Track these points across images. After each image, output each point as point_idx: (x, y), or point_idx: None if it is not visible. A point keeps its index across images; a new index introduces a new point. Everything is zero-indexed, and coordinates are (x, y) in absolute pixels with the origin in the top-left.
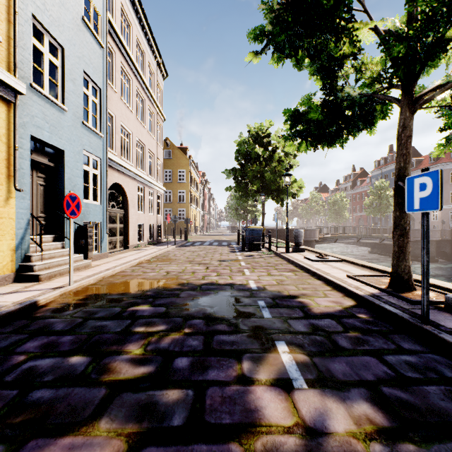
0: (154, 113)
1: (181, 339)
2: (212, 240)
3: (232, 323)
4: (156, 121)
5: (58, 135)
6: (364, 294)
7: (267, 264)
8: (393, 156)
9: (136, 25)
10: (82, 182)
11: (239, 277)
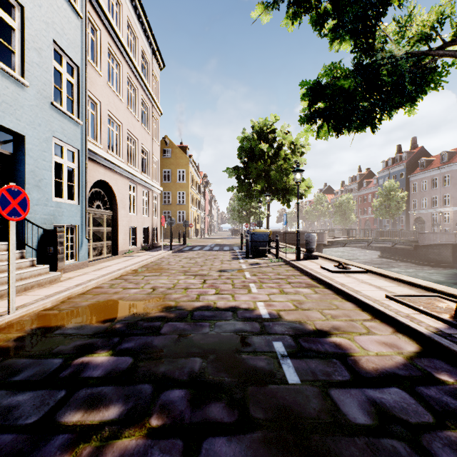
0: (149, 105)
1: (138, 452)
2: (213, 244)
3: (235, 400)
4: (151, 115)
5: (15, 116)
6: (428, 331)
7: (277, 276)
8: (402, 156)
9: (127, 4)
10: (52, 176)
11: (243, 296)
